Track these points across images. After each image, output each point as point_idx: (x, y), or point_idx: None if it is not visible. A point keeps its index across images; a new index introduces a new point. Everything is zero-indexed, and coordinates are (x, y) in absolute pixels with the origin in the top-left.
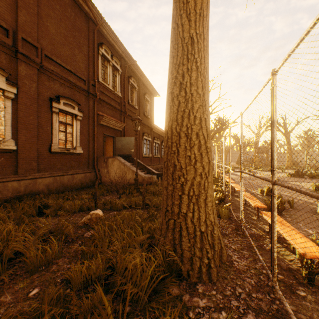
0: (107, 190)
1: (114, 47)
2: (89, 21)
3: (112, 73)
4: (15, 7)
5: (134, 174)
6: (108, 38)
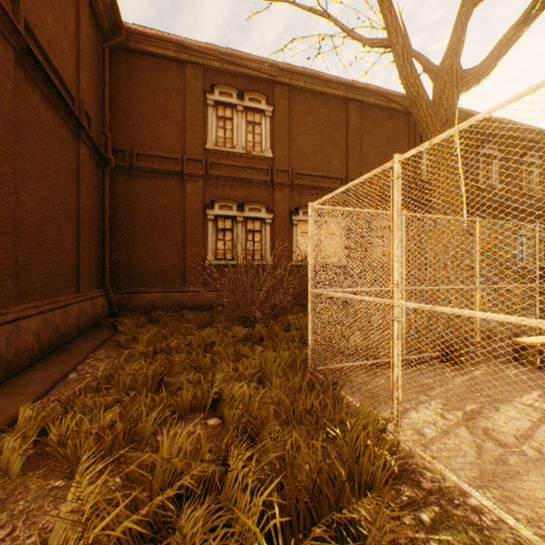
0: None
1: None
2: (409, 117)
3: None
4: (346, 158)
5: None
6: None
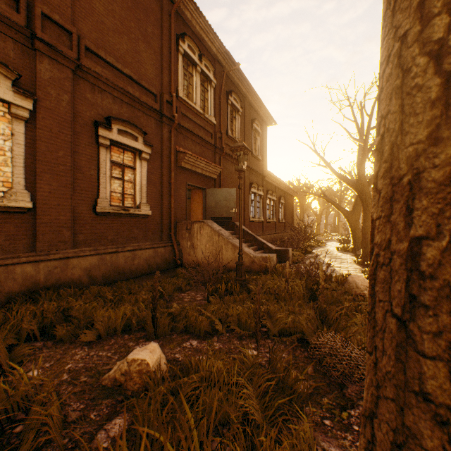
0: (188, 279)
1: (203, 41)
2: None
3: (201, 84)
4: None
5: (236, 251)
6: (194, 25)
